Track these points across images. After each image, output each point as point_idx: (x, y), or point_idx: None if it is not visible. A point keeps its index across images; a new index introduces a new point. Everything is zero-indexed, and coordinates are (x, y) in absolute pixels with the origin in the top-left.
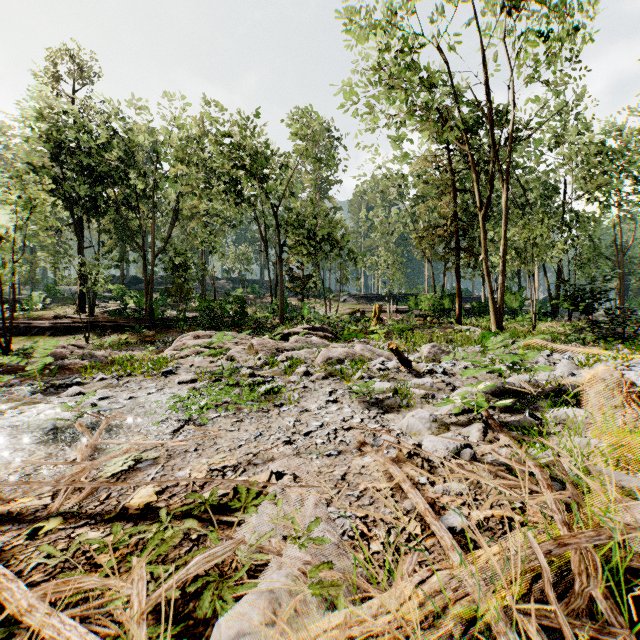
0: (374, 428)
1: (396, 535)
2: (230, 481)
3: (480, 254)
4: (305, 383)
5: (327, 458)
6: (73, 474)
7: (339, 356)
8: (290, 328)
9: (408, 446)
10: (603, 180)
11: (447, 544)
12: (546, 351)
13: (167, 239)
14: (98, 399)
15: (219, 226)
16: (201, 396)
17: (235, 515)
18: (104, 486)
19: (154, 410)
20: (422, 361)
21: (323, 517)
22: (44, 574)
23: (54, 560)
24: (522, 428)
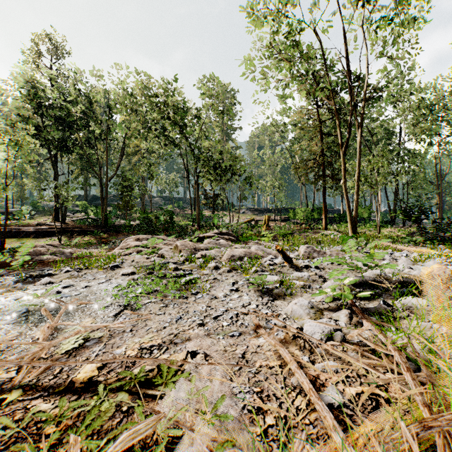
0: (266, 313)
1: (286, 409)
2: (155, 360)
3: (340, 180)
4: (215, 275)
5: (231, 338)
6: (34, 352)
7: (239, 254)
8: (204, 232)
9: (293, 330)
10: (427, 127)
11: (329, 424)
12: (389, 250)
13: (117, 169)
14: (62, 287)
15: (154, 160)
16: (138, 285)
17: (158, 389)
18: (56, 365)
19: (102, 297)
20: (300, 258)
21: (227, 393)
22: (1, 443)
23: (9, 431)
24: (378, 313)
